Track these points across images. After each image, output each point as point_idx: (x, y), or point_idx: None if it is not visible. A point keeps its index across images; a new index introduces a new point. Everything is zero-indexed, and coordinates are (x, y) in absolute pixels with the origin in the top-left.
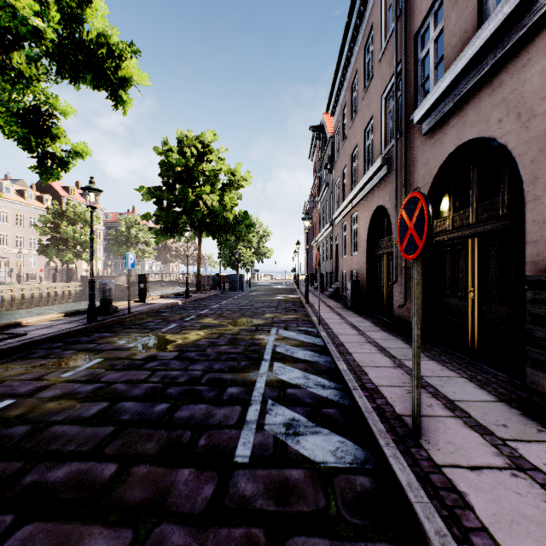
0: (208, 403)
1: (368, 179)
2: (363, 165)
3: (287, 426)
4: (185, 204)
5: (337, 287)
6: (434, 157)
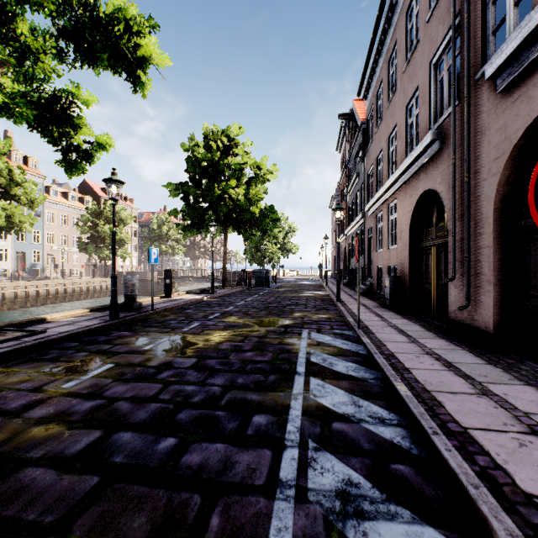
0: (227, 442)
1: (412, 160)
2: (405, 147)
3: (343, 498)
4: (211, 199)
5: (370, 284)
6: (516, 118)
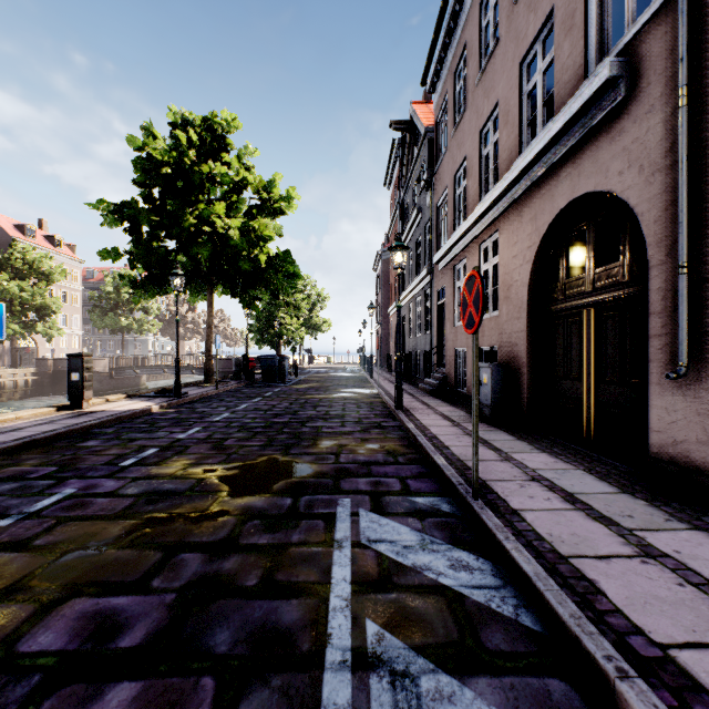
0: None
1: (547, 143)
2: (518, 135)
3: None
4: (179, 232)
5: (443, 377)
6: None
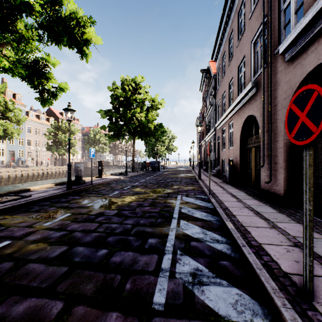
0: (134, 251)
1: (241, 98)
2: (237, 90)
3: (193, 276)
4: (125, 119)
5: (218, 169)
6: (295, 76)
